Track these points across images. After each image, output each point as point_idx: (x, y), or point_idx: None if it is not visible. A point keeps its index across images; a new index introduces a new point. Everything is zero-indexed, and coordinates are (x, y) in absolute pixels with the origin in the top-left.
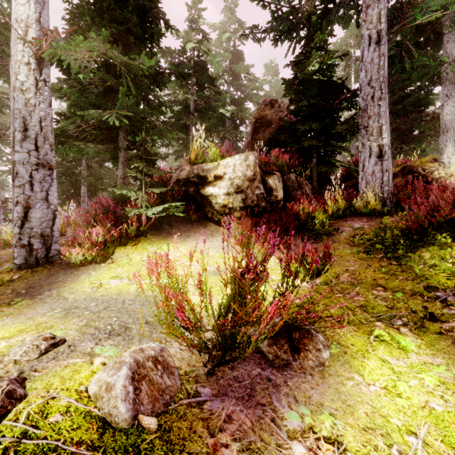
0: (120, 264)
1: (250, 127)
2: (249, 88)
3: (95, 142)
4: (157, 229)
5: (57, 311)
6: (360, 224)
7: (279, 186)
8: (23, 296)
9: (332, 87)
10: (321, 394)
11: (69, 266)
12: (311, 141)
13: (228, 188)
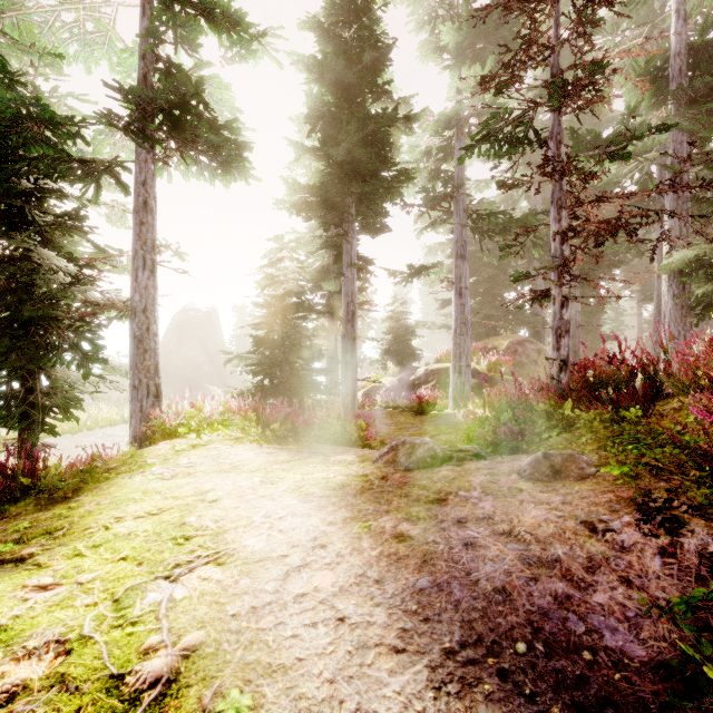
0: None
1: None
2: None
3: None
4: None
5: None
6: None
7: None
8: None
9: None
10: None
11: None
12: None
13: None
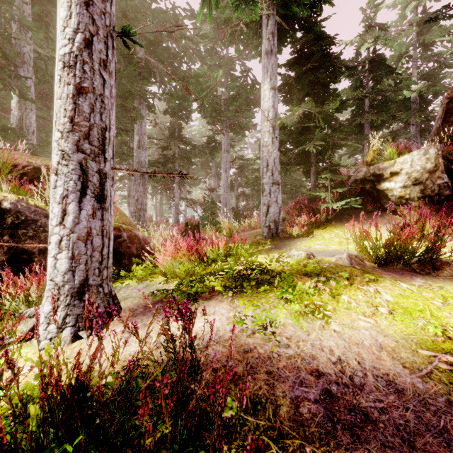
0: (317, 238)
1: (441, 110)
2: (446, 54)
3: (295, 163)
4: (338, 219)
5: None
6: None
7: None
8: (274, 248)
9: None
10: (444, 281)
11: (288, 238)
12: None
13: (405, 181)
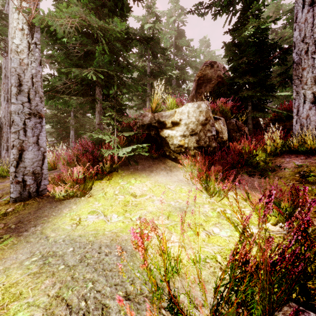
0: (97, 197)
1: (194, 84)
2: (189, 56)
3: (78, 96)
4: (126, 166)
5: (35, 259)
6: (299, 161)
7: (224, 129)
8: (11, 233)
9: (267, 46)
10: None
11: (54, 200)
12: (249, 91)
13: (184, 131)
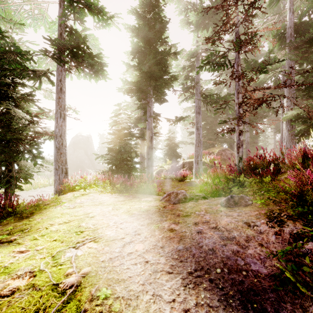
0: None
1: None
2: None
3: None
4: None
5: None
6: None
7: None
8: None
9: None
10: None
11: None
12: None
13: None
